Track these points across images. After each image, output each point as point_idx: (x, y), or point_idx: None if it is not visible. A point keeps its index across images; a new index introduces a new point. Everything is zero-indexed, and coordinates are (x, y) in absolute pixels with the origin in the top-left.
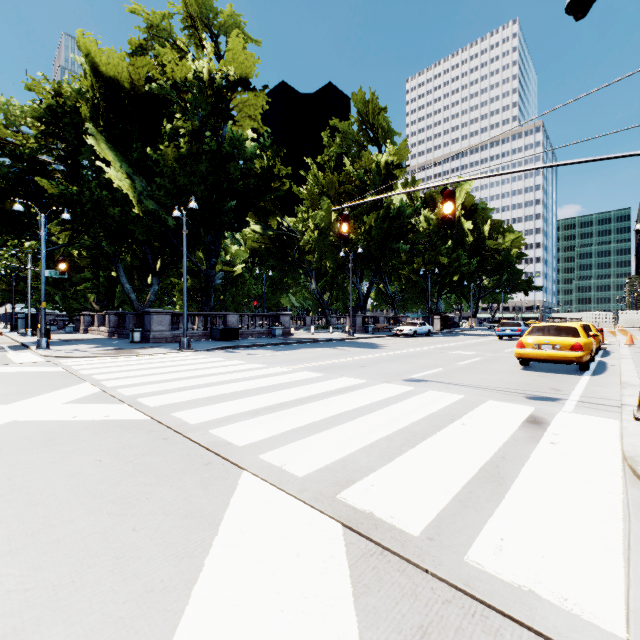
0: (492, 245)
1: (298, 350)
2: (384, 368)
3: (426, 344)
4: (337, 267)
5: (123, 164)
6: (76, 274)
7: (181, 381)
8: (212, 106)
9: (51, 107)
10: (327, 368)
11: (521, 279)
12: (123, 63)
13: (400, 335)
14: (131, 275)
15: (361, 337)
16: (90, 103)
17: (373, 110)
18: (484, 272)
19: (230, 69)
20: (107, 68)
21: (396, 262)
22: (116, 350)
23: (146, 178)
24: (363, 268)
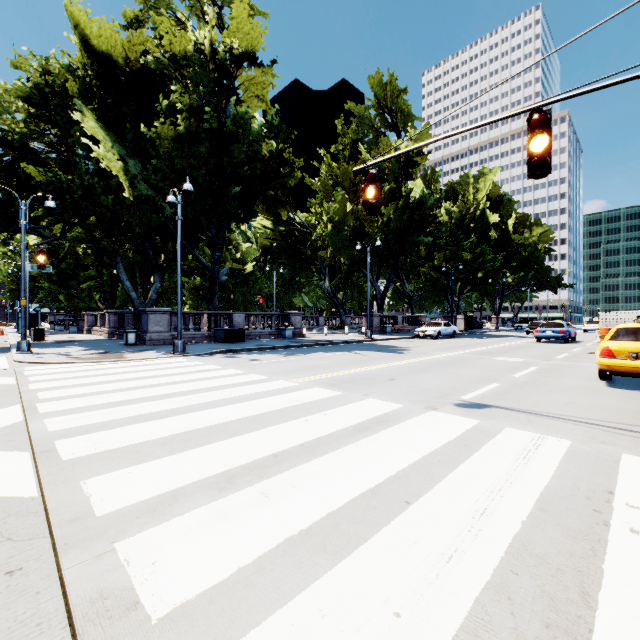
0: (517, 240)
1: (309, 355)
2: (420, 382)
3: (456, 347)
4: (352, 263)
5: (115, 146)
6: (82, 272)
7: (145, 403)
8: (214, 82)
9: (38, 85)
10: (345, 382)
11: (549, 276)
12: (116, 35)
13: (422, 336)
14: (133, 272)
15: (380, 339)
16: (80, 80)
17: (392, 92)
18: (510, 268)
19: (234, 41)
20: (99, 41)
21: (415, 258)
22: (102, 354)
23: (142, 163)
24: (380, 264)
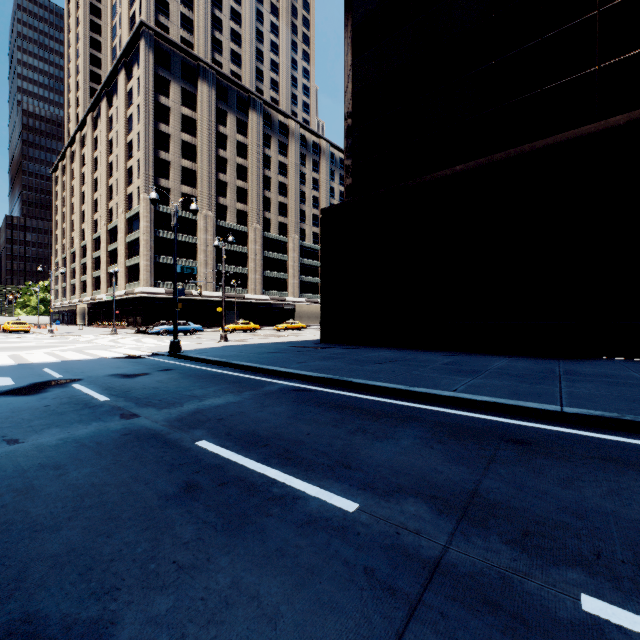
0: None
1: None
2: None
3: None
4: None
5: None
6: None
7: None
8: None
9: None
10: None
11: None
12: None
13: None
14: None
15: None
16: None
17: None
18: None
19: None
20: None
21: None
22: None
23: None
24: None
